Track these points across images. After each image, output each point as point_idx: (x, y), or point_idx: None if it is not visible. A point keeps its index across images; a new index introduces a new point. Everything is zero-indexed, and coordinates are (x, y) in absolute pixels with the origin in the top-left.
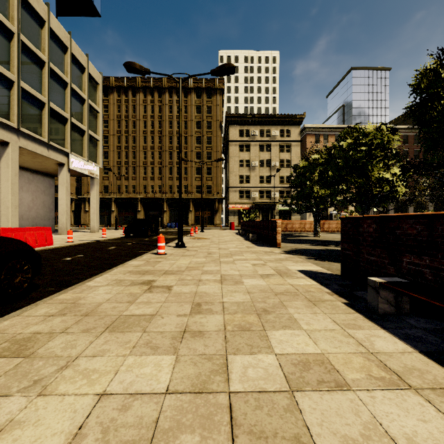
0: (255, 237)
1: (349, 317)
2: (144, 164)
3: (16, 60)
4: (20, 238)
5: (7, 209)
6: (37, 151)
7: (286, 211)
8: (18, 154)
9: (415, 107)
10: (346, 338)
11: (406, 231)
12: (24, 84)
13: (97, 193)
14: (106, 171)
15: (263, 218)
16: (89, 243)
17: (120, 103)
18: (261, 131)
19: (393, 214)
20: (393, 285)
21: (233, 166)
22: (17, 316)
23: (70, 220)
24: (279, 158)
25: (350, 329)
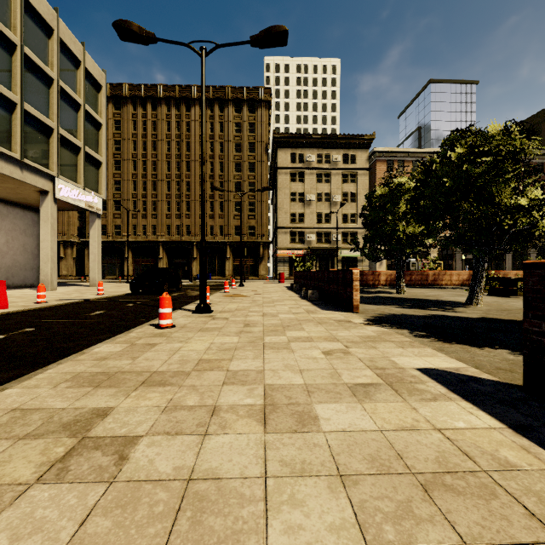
0: (316, 295)
1: None
2: (168, 197)
3: None
4: None
5: None
6: (4, 171)
7: (350, 259)
8: None
9: None
10: None
11: None
12: None
13: (99, 234)
14: (118, 207)
15: (322, 267)
16: (70, 303)
17: (136, 118)
18: (319, 156)
19: None
20: None
21: (283, 201)
22: None
23: (70, 271)
24: (342, 191)
25: None
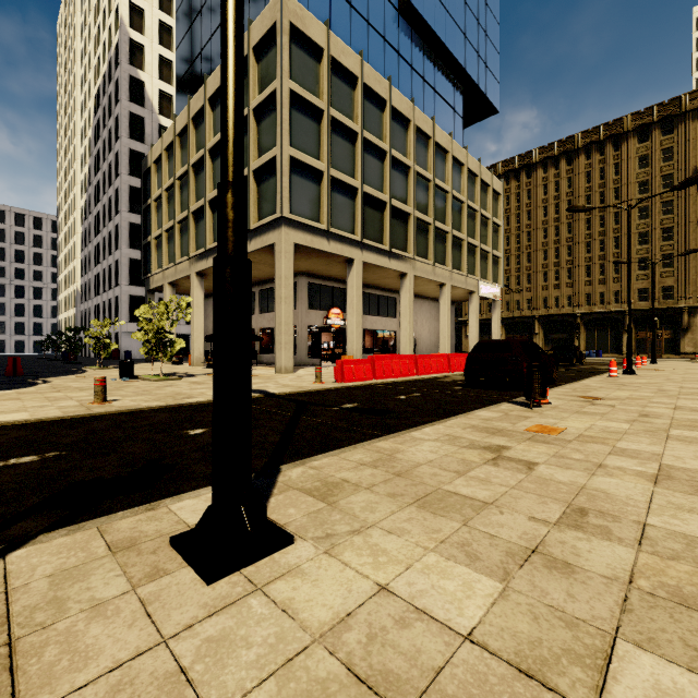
0: None
1: None
2: (544, 267)
3: (450, 214)
4: None
5: (444, 339)
6: (459, 286)
7: None
8: (450, 292)
9: None
10: None
11: None
12: (454, 231)
13: (498, 317)
14: None
15: None
16: None
17: (509, 192)
18: None
19: None
20: None
21: None
22: (569, 385)
23: None
24: None
25: None
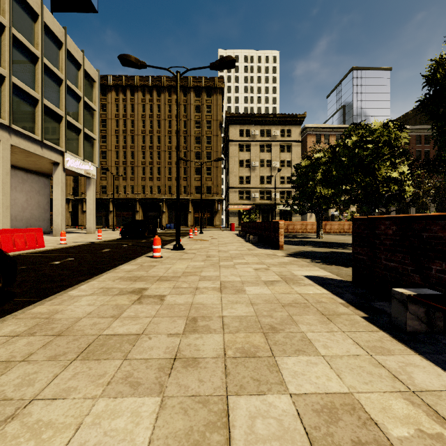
0: (256, 239)
1: (373, 337)
2: (143, 164)
3: (7, 55)
4: (8, 241)
5: None
6: (30, 150)
7: (286, 212)
8: (9, 152)
9: (430, 99)
10: (376, 369)
11: (435, 234)
12: (16, 80)
13: (94, 194)
14: (104, 171)
15: (264, 219)
16: (83, 245)
17: (118, 102)
18: (262, 131)
19: (418, 214)
20: (425, 299)
21: (233, 167)
22: None
23: (67, 221)
24: (280, 158)
25: (378, 355)
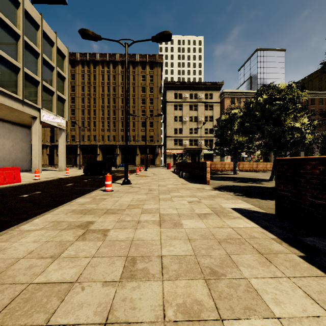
0: (188, 175)
1: (322, 285)
2: (102, 119)
3: None
4: None
5: None
6: (13, 106)
7: (209, 155)
8: None
9: None
10: None
11: None
12: (2, 52)
13: (64, 141)
14: (73, 124)
15: (192, 160)
16: (52, 180)
17: (84, 72)
18: (191, 94)
19: None
20: None
21: (169, 121)
22: None
23: (45, 162)
24: (204, 115)
25: None
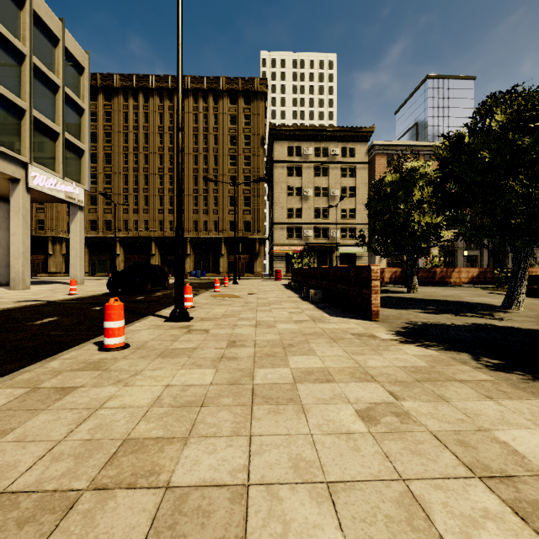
0: (320, 295)
1: None
2: (160, 191)
3: None
4: None
5: None
6: None
7: (349, 256)
8: None
9: None
10: None
11: None
12: None
13: (81, 228)
14: (108, 201)
15: (319, 264)
16: (26, 306)
17: (127, 109)
18: (317, 149)
19: None
20: None
21: (279, 196)
22: None
23: (59, 268)
24: (340, 185)
25: None
